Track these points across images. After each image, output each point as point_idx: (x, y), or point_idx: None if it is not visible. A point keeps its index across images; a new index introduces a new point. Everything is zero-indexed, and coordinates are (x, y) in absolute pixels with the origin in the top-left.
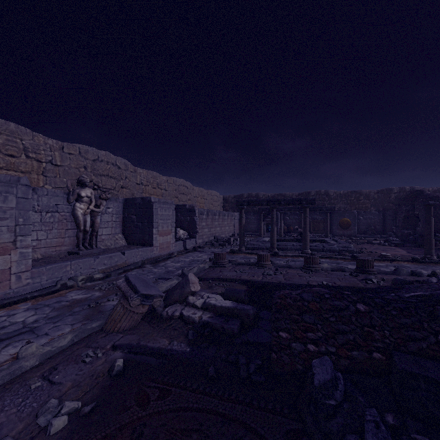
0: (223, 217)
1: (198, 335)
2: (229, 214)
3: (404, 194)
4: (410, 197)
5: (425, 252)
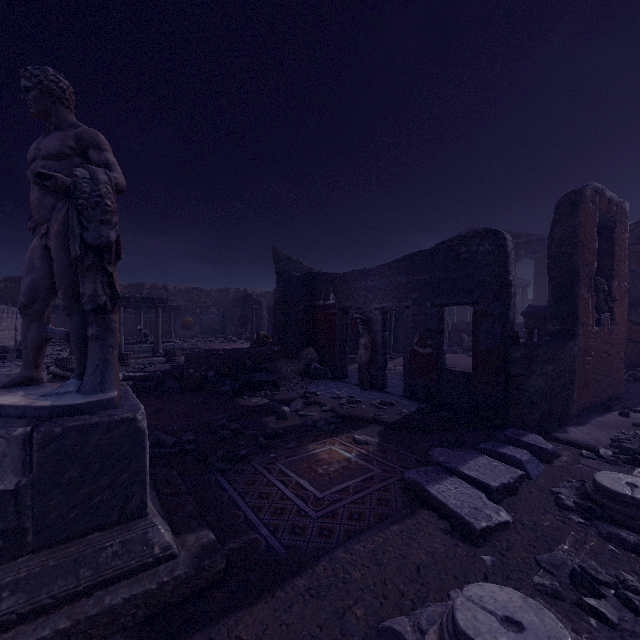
0: (1, 315)
1: (133, 390)
2: (9, 309)
3: (240, 295)
4: (244, 299)
5: (251, 344)
